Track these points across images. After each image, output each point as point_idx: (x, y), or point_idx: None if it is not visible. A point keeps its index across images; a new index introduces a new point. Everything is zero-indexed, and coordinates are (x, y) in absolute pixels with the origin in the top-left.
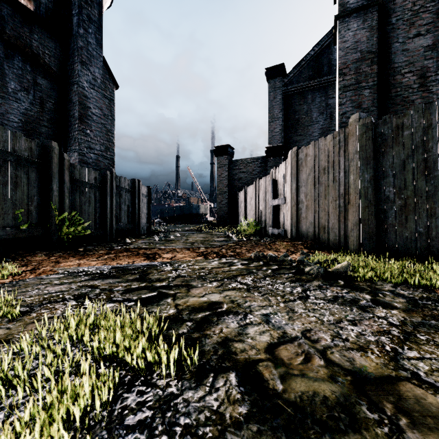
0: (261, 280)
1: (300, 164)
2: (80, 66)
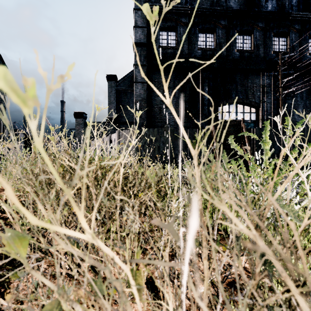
0: None
1: (120, 137)
2: None
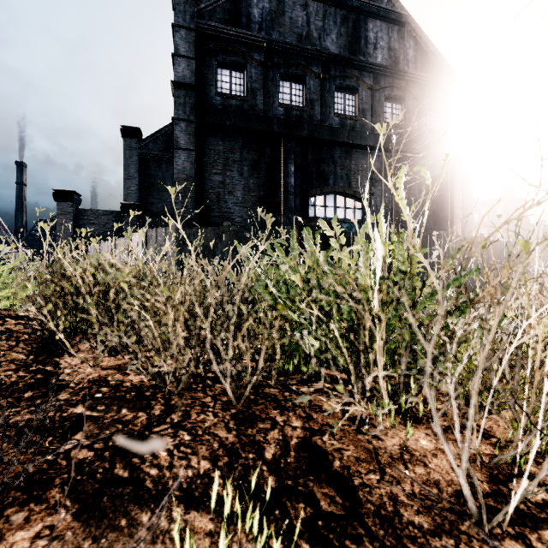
0: None
1: (149, 239)
2: None
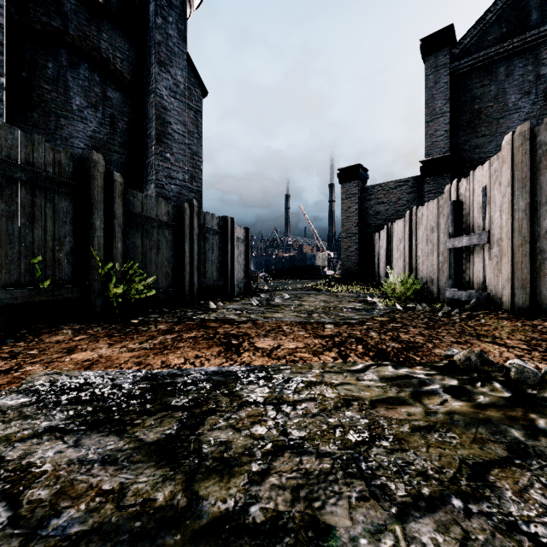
0: None
1: (542, 155)
2: (158, 68)
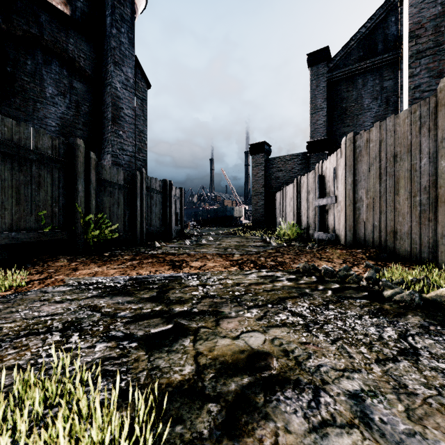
0: (322, 308)
1: (358, 153)
2: (113, 67)
